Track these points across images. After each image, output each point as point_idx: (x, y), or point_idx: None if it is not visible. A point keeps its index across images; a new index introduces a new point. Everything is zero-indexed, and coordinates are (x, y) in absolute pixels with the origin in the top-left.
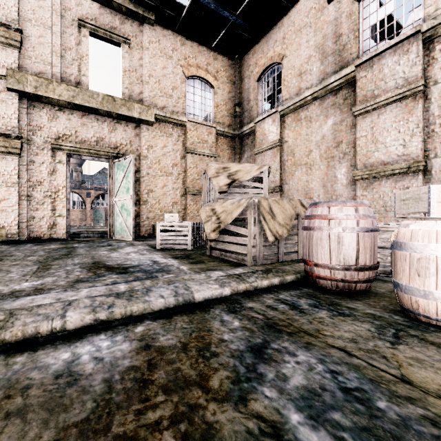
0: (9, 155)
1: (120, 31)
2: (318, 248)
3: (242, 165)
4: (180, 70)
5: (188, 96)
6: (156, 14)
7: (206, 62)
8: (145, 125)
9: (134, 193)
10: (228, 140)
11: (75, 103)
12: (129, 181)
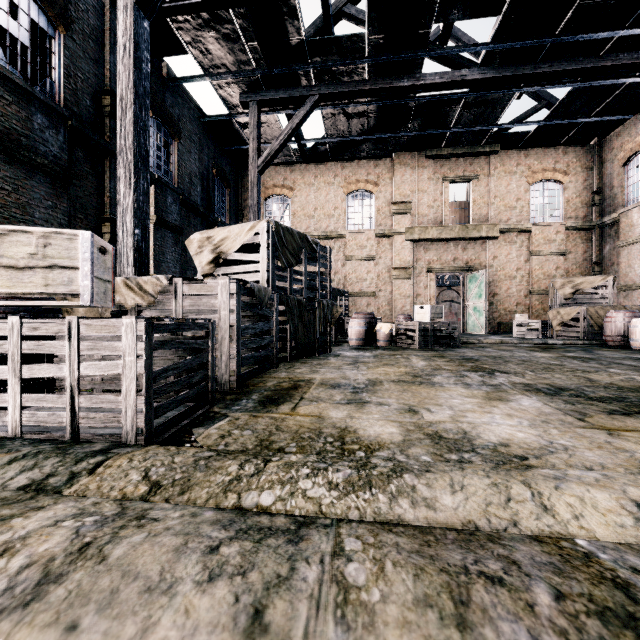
0: (405, 280)
1: (470, 171)
2: (607, 329)
3: (586, 278)
4: (524, 181)
5: (532, 202)
6: (500, 144)
7: (553, 161)
8: (490, 240)
9: (486, 299)
10: (582, 233)
11: (441, 238)
12: (482, 289)
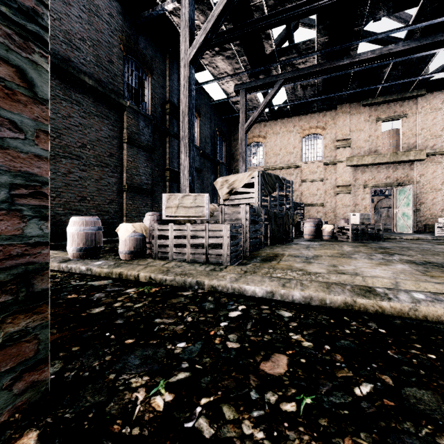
0: (346, 194)
1: (400, 111)
2: None
3: None
4: None
5: None
6: (426, 88)
7: None
8: (417, 162)
9: (412, 207)
10: None
11: (375, 163)
12: (409, 200)
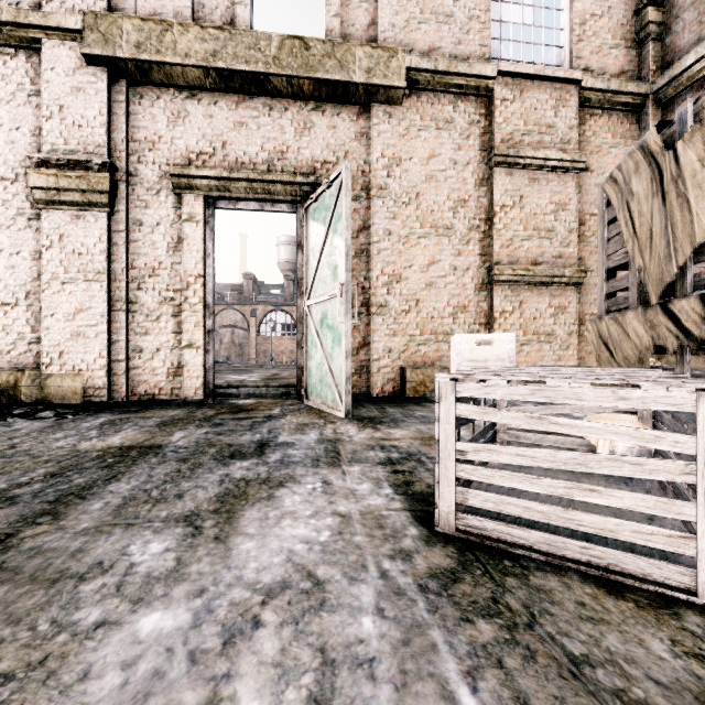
0: (89, 210)
1: None
2: None
3: None
4: None
5: (495, 13)
6: None
7: None
8: (381, 106)
9: (348, 278)
10: (616, 117)
11: (217, 66)
12: (338, 245)
